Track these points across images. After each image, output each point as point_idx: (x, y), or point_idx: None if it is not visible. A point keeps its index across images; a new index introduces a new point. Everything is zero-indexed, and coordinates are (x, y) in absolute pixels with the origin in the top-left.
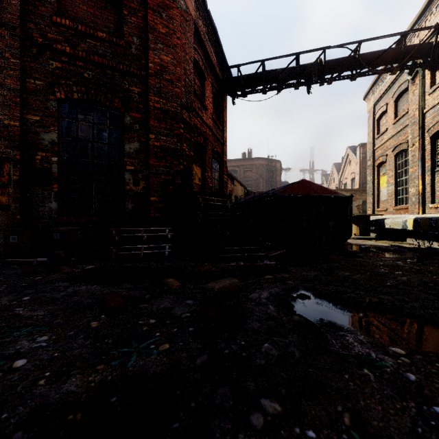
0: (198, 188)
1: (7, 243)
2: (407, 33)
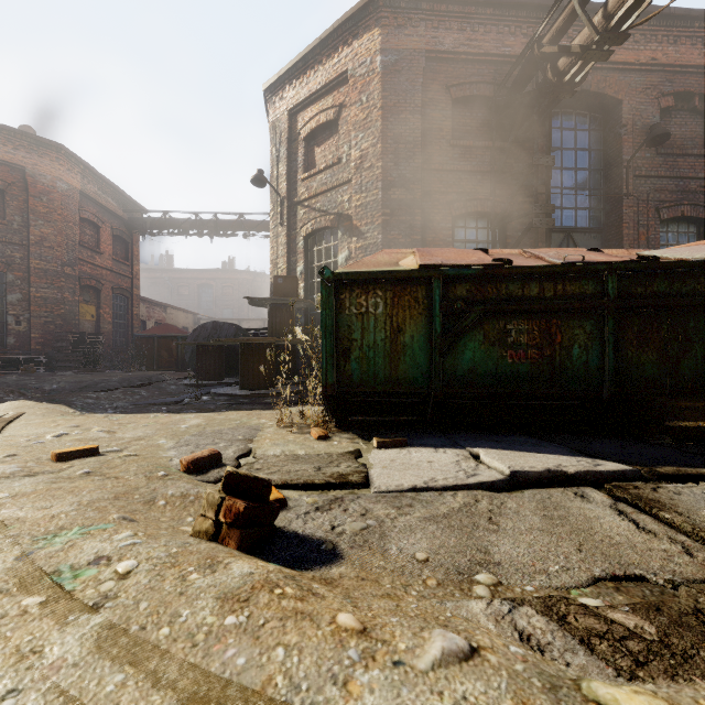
0: (91, 323)
1: None
2: None
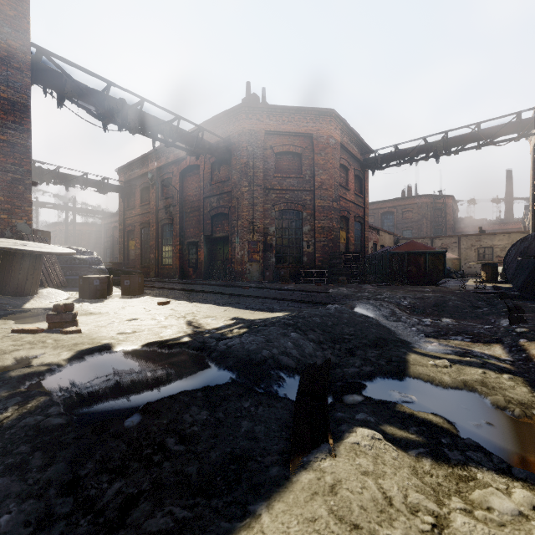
0: (343, 245)
1: (265, 275)
2: (521, 112)
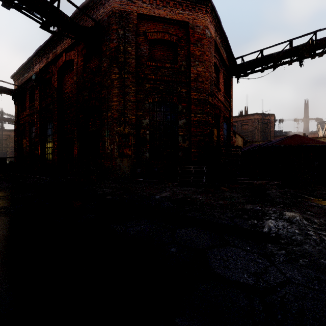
0: (215, 142)
1: (136, 172)
2: None
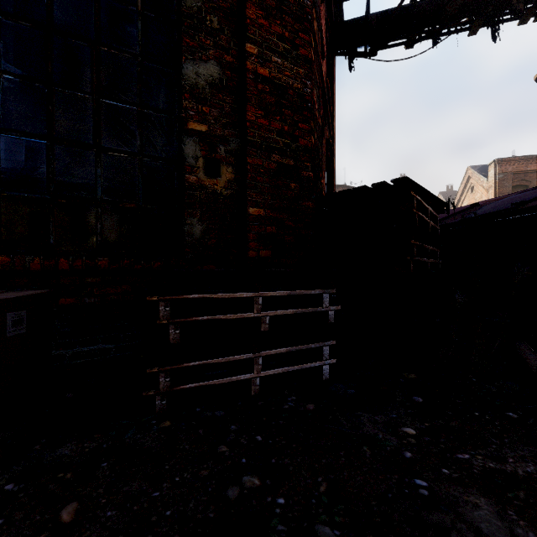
0: None
1: None
2: None
